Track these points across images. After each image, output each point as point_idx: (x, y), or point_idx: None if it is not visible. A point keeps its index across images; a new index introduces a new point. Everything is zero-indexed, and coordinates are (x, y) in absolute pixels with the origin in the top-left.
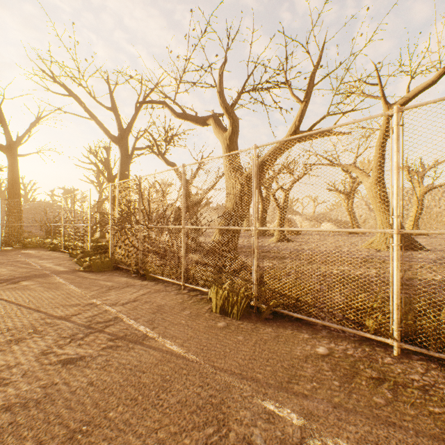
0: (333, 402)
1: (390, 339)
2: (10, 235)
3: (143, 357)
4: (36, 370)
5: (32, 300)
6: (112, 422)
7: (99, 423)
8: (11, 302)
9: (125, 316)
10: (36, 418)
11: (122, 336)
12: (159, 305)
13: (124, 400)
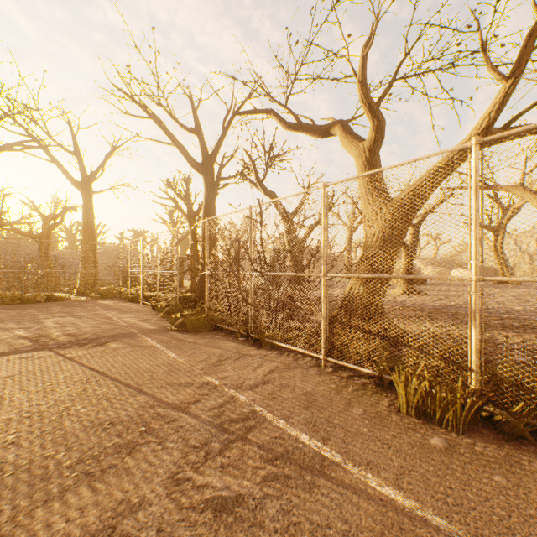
0: None
1: None
2: (85, 283)
3: (345, 510)
4: (175, 523)
5: (128, 373)
6: None
7: None
8: (104, 374)
9: (266, 411)
10: None
11: (281, 452)
12: (305, 393)
13: None
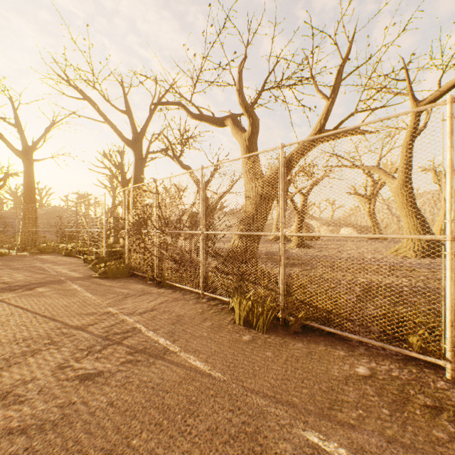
0: (386, 435)
1: (442, 360)
2: (25, 240)
3: (165, 373)
4: (52, 387)
5: (47, 308)
6: (136, 452)
7: (121, 452)
8: (27, 309)
9: (143, 327)
10: (53, 444)
11: (141, 349)
12: (178, 315)
13: (147, 424)
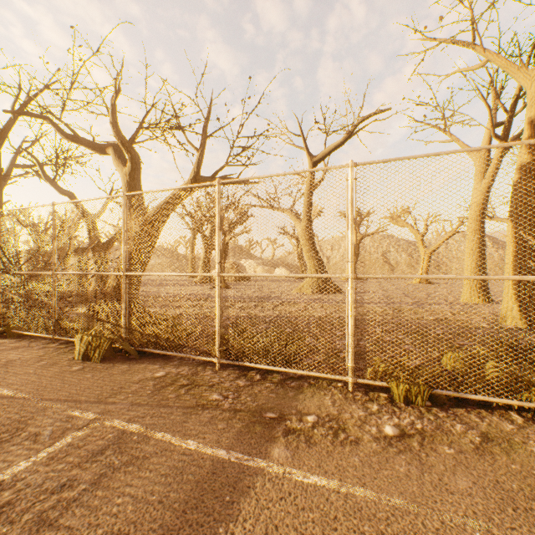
0: (134, 402)
1: (215, 358)
2: None
3: None
4: None
5: None
6: None
7: None
8: None
9: None
10: None
11: None
12: (10, 360)
13: None
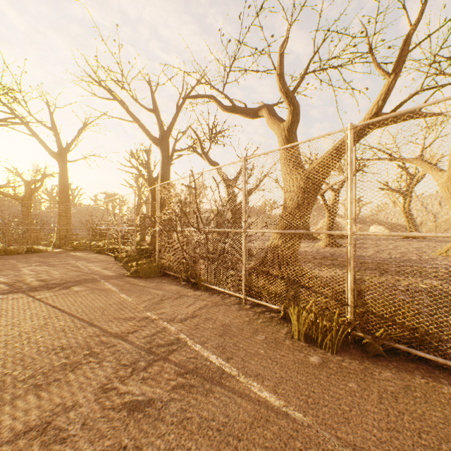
0: None
1: None
2: (60, 237)
3: (229, 408)
4: (97, 419)
5: (84, 310)
6: None
7: None
8: (64, 311)
9: (188, 338)
10: None
11: (191, 368)
12: (223, 324)
13: None
